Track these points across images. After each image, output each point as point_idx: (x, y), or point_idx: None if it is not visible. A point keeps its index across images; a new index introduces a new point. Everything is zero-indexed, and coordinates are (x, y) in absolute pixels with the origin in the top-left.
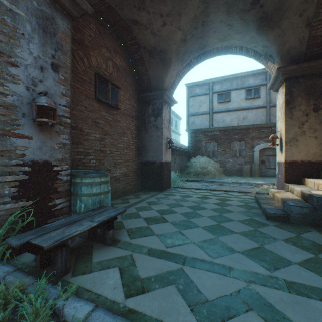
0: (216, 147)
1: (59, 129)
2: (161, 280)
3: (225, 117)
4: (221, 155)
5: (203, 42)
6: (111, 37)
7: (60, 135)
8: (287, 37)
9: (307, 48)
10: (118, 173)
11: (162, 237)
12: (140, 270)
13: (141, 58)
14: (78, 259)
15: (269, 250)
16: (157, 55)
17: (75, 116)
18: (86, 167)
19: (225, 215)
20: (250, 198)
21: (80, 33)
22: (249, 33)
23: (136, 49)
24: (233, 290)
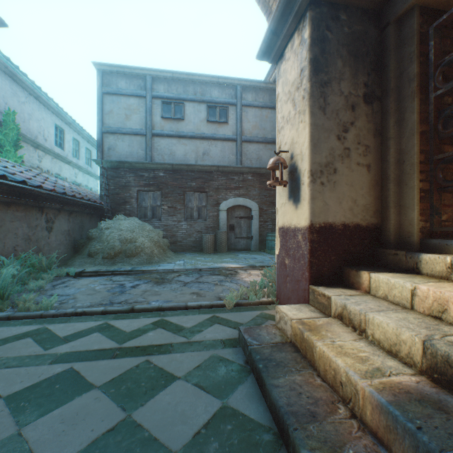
0: (159, 201)
1: None
2: None
3: (174, 147)
4: (167, 215)
5: None
6: None
7: None
8: None
9: None
10: None
11: None
12: None
13: None
14: None
15: None
16: None
17: None
18: None
19: None
20: (228, 340)
21: None
22: None
23: None
24: None
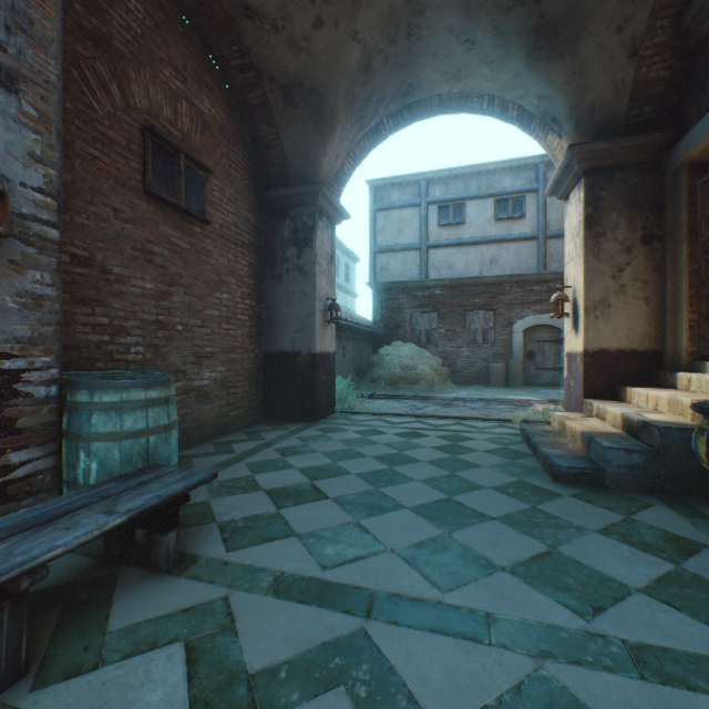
0: (435, 323)
1: (21, 254)
2: (306, 676)
3: (453, 257)
4: (444, 340)
5: (408, 78)
6: (189, 43)
7: (25, 271)
8: (590, 79)
9: (630, 105)
10: (207, 381)
11: (312, 541)
12: (248, 648)
13: (265, 105)
14: (65, 625)
15: (574, 559)
16: (302, 99)
17: (86, 231)
18: (118, 364)
19: (461, 475)
20: (511, 433)
21: (101, 17)
22: (510, 64)
23: (251, 81)
24: (502, 686)
